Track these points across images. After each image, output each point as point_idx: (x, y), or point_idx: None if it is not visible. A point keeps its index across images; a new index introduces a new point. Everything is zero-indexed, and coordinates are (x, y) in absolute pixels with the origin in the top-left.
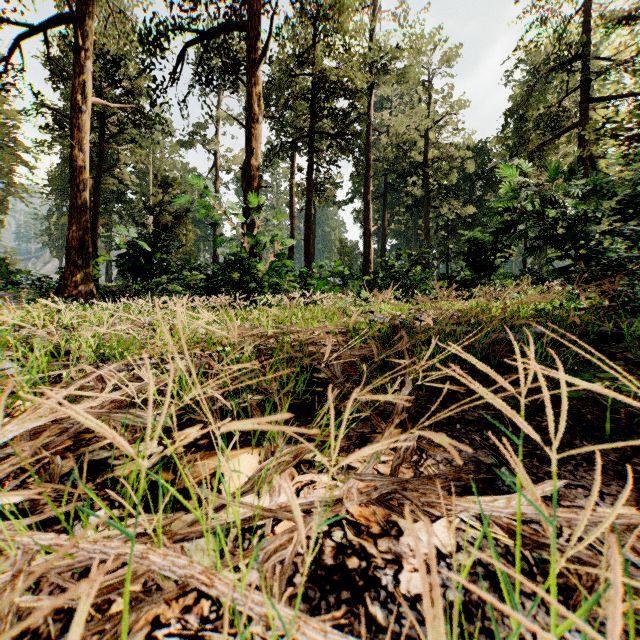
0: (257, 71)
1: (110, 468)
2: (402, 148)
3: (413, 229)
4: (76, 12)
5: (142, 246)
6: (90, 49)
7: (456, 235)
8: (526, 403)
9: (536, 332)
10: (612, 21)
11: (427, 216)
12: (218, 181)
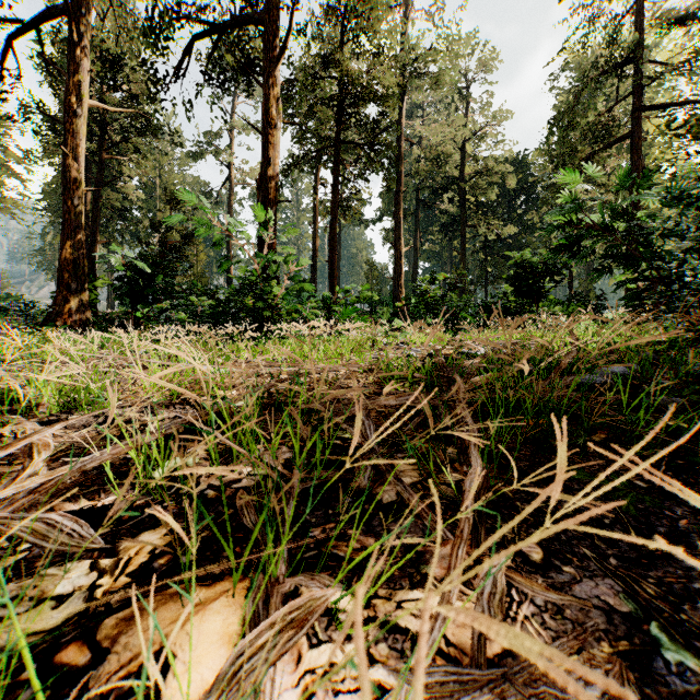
0: (274, 70)
1: None
2: (436, 161)
3: (448, 251)
4: (70, 3)
5: (143, 267)
6: (86, 45)
7: (495, 257)
8: (640, 484)
9: (614, 372)
10: (668, 21)
11: (464, 236)
12: (233, 196)
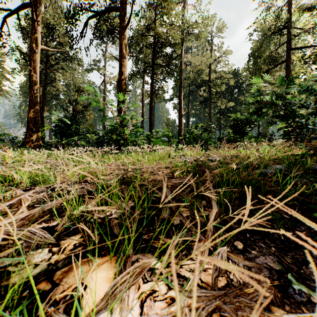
0: (125, 32)
1: (8, 275)
2: (198, 73)
3: (203, 113)
4: (32, 2)
5: (65, 121)
6: (39, 21)
7: (224, 116)
8: (286, 216)
9: (277, 168)
10: (302, 9)
11: (210, 107)
12: (105, 89)
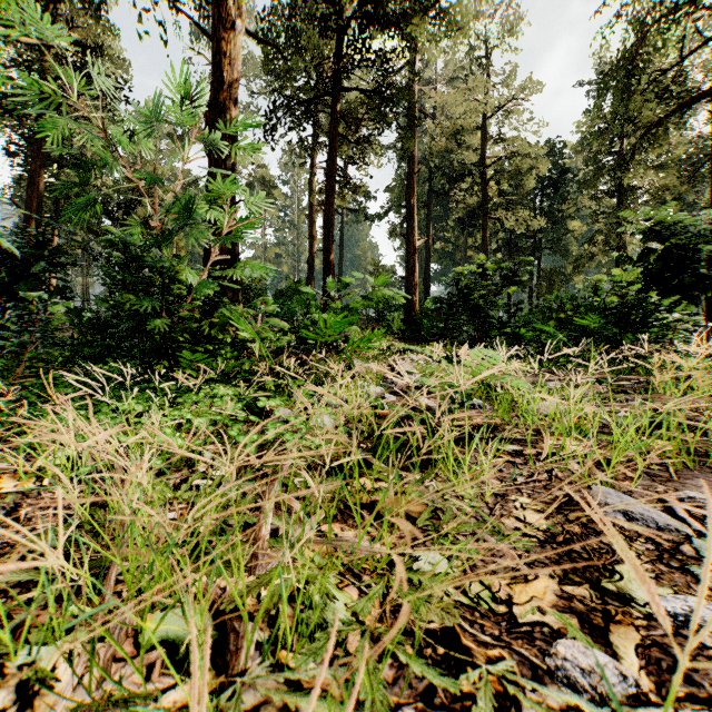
0: None
1: None
2: (455, 139)
3: (462, 250)
4: None
5: None
6: None
7: (521, 255)
8: None
9: None
10: None
11: (485, 230)
12: None
